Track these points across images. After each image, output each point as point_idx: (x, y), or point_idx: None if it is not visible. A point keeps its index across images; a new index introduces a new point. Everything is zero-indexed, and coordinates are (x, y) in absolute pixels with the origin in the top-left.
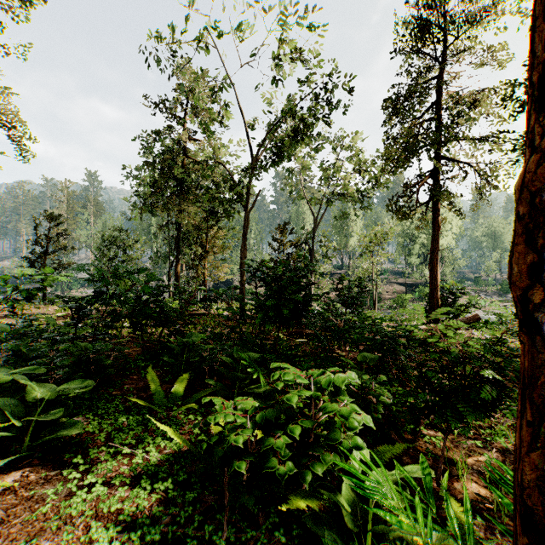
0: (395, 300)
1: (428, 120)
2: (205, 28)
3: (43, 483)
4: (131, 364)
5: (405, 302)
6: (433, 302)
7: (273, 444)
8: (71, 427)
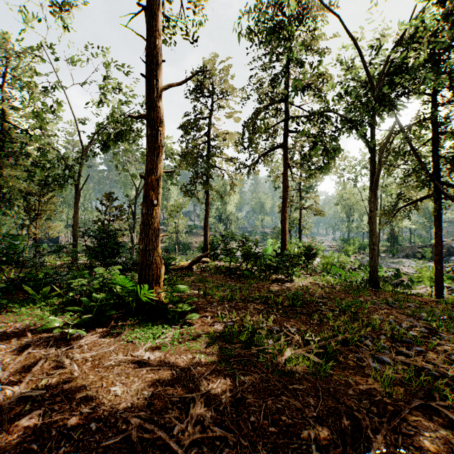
0: (198, 247)
1: (203, 142)
2: (40, 43)
3: (0, 315)
4: (4, 289)
5: None
6: (205, 247)
7: (94, 283)
8: (1, 301)
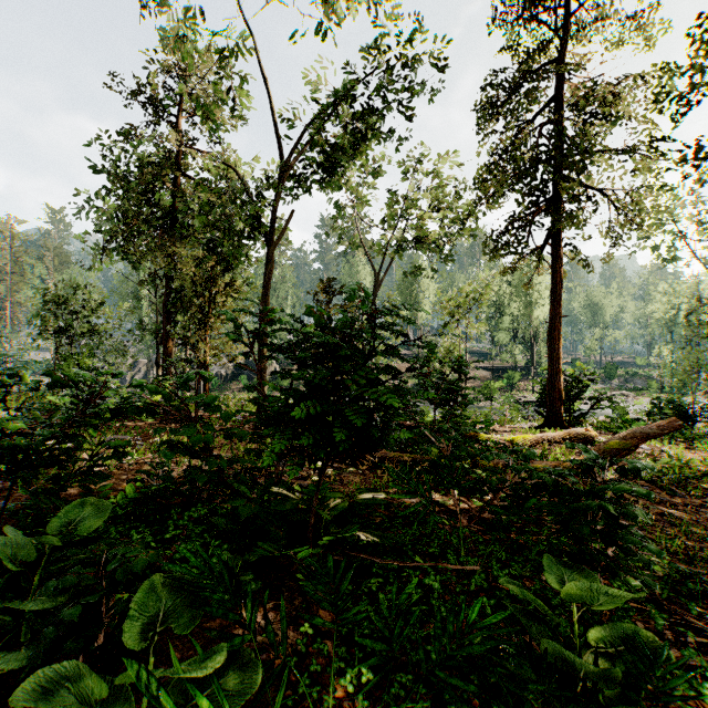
0: (481, 389)
1: (548, 121)
2: None
3: None
4: None
5: (494, 392)
6: (553, 394)
7: None
8: None
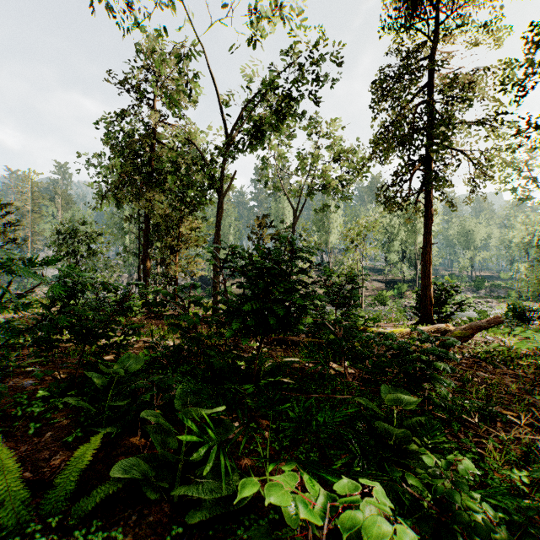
0: (376, 297)
1: (421, 102)
2: None
3: None
4: (18, 410)
5: (386, 299)
6: (425, 300)
7: None
8: None
